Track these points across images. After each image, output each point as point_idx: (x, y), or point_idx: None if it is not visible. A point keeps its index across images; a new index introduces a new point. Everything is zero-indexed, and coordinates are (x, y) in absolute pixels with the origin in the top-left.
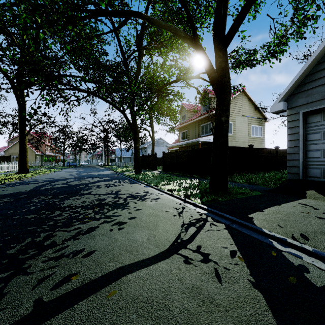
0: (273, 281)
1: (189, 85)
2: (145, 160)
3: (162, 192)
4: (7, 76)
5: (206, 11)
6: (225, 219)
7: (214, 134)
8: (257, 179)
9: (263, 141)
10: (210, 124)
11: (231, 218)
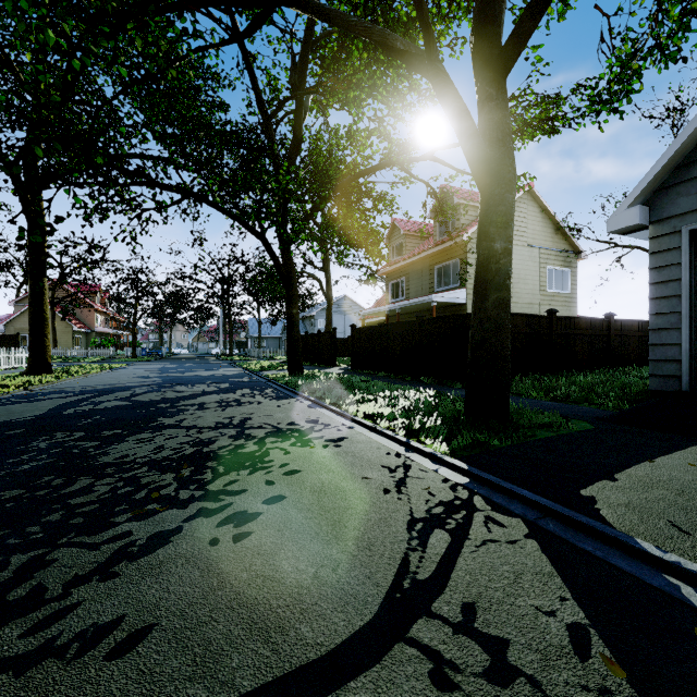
0: None
1: (411, 175)
2: (312, 345)
3: (351, 420)
4: None
5: (451, 3)
6: (520, 503)
7: (475, 282)
8: (572, 388)
9: (574, 303)
10: (456, 263)
11: (538, 502)
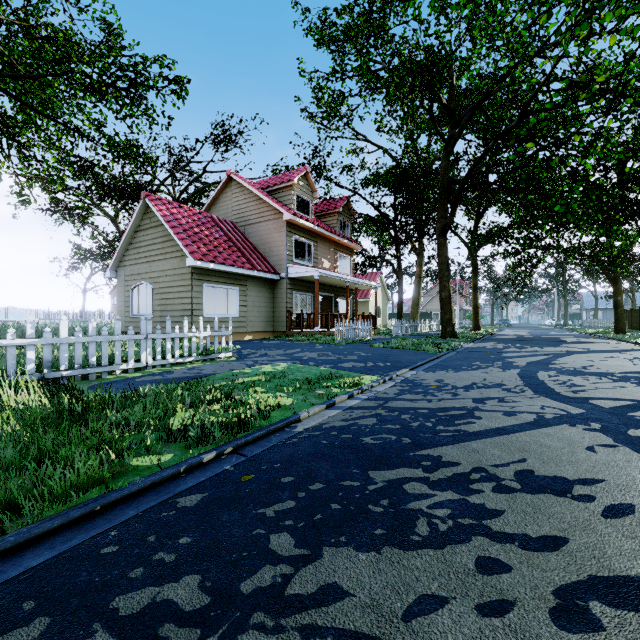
0: (634, 349)
1: None
2: None
3: (630, 343)
4: (470, 247)
5: None
6: None
7: None
8: None
9: None
10: None
11: None
